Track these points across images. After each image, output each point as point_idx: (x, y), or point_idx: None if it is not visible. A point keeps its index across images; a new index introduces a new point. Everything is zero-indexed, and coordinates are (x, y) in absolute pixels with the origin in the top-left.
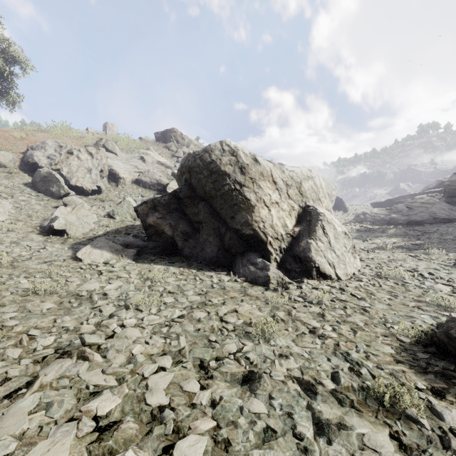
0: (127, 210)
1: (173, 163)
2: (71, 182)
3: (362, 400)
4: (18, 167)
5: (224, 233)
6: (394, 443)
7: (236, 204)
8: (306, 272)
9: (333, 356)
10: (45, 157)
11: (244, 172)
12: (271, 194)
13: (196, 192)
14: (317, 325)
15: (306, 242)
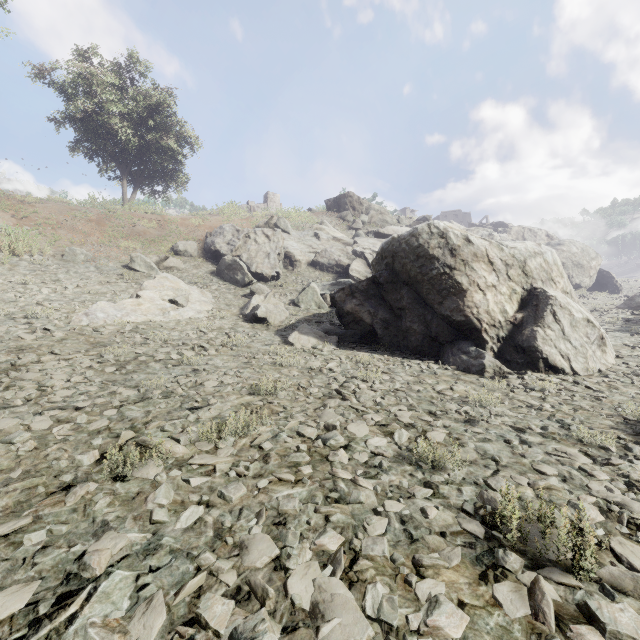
0: (312, 297)
1: (350, 237)
2: (251, 269)
3: (564, 438)
4: (201, 256)
5: (430, 320)
6: (580, 453)
7: (446, 288)
8: (530, 364)
9: (547, 420)
10: (225, 244)
11: (455, 254)
12: (487, 276)
13: (398, 277)
14: (535, 404)
15: (530, 330)
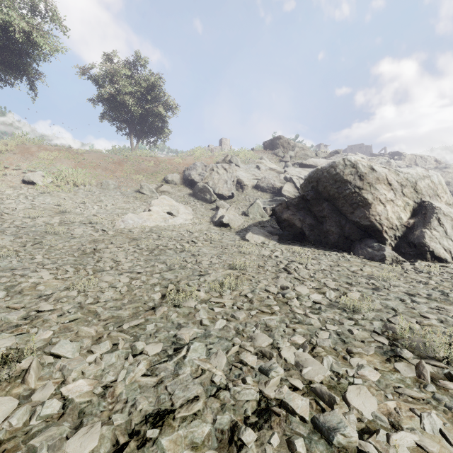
0: (257, 210)
1: (281, 167)
2: (215, 191)
3: (443, 301)
4: (182, 183)
5: (344, 224)
6: None
7: (356, 202)
8: (419, 255)
9: (431, 290)
10: (197, 175)
11: (362, 178)
12: (386, 193)
13: (321, 195)
14: (423, 280)
15: (420, 231)
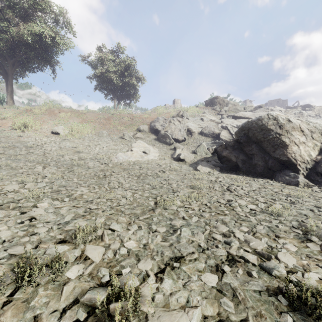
0: (203, 149)
1: (218, 119)
2: (173, 137)
3: None
4: (149, 132)
5: (267, 160)
6: None
7: (276, 144)
8: None
9: None
10: (160, 126)
11: (282, 127)
12: (300, 138)
13: (250, 139)
14: None
15: None
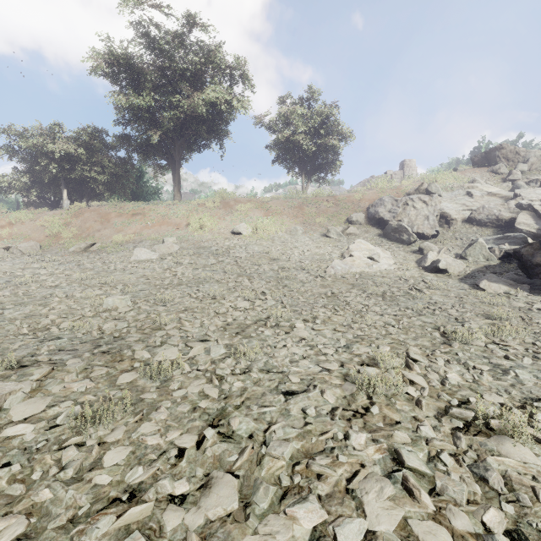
0: (480, 251)
1: (506, 190)
2: (413, 230)
3: None
4: (366, 223)
5: None
6: None
7: None
8: None
9: None
10: (387, 212)
11: None
12: None
13: None
14: None
15: None
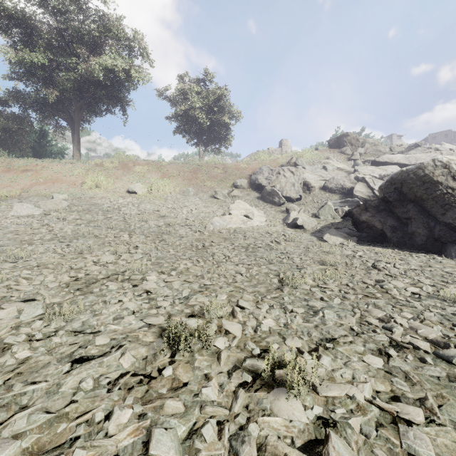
0: (328, 212)
1: (350, 166)
2: (283, 194)
3: None
4: (249, 188)
5: (433, 226)
6: None
7: (448, 203)
8: None
9: None
10: (264, 179)
11: None
12: None
13: (405, 197)
14: None
15: None
